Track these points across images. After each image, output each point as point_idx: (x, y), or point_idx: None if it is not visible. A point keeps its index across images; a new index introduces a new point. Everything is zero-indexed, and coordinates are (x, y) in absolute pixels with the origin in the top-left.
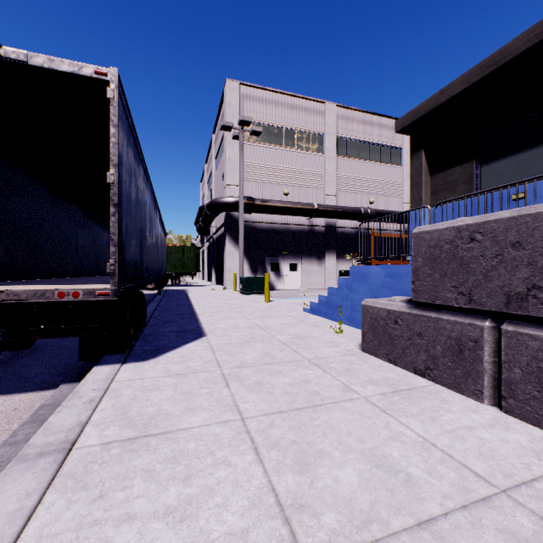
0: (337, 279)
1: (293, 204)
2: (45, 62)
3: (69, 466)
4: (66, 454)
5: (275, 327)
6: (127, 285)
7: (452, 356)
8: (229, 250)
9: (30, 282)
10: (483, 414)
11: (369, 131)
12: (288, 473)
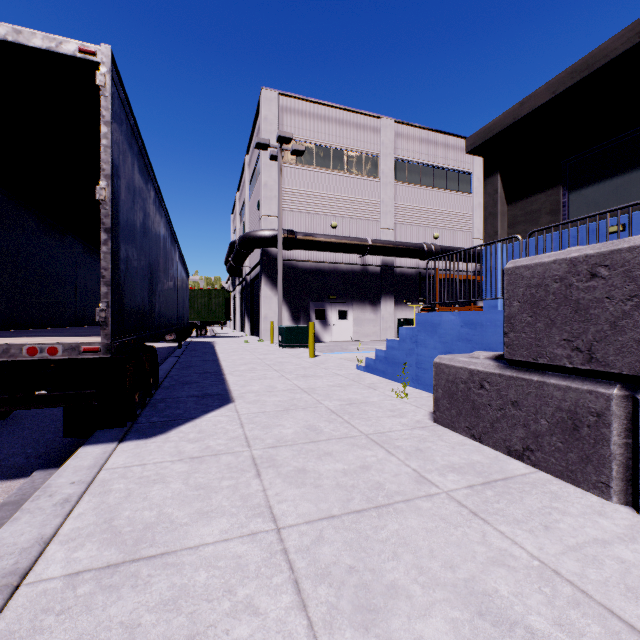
0: (395, 329)
1: (342, 238)
2: (9, 33)
3: (8, 618)
4: (8, 596)
5: (321, 390)
6: (128, 337)
7: (563, 434)
8: (265, 294)
9: (4, 334)
10: (614, 518)
11: (433, 152)
12: (345, 628)
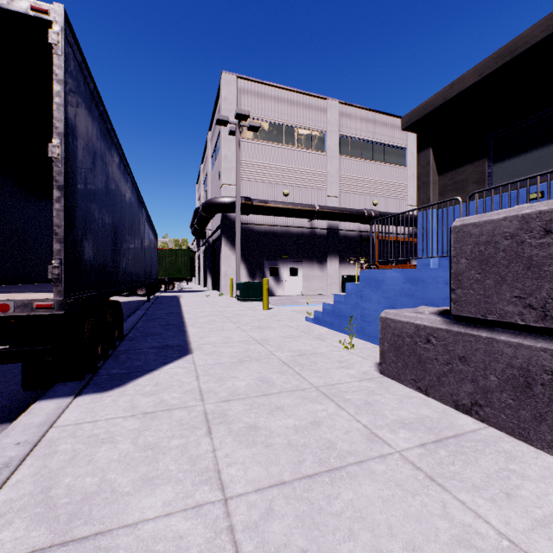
0: (339, 284)
1: (293, 205)
2: None
3: None
4: None
5: (274, 342)
6: (86, 294)
7: (514, 391)
8: (225, 254)
9: None
10: None
11: (372, 129)
12: None
